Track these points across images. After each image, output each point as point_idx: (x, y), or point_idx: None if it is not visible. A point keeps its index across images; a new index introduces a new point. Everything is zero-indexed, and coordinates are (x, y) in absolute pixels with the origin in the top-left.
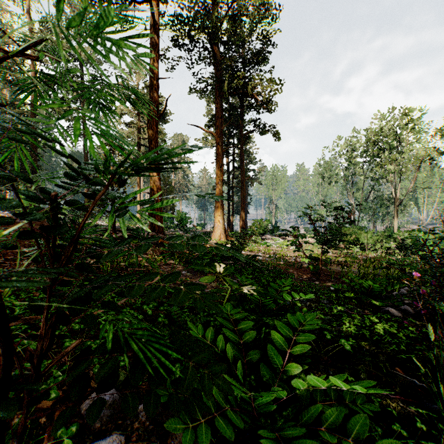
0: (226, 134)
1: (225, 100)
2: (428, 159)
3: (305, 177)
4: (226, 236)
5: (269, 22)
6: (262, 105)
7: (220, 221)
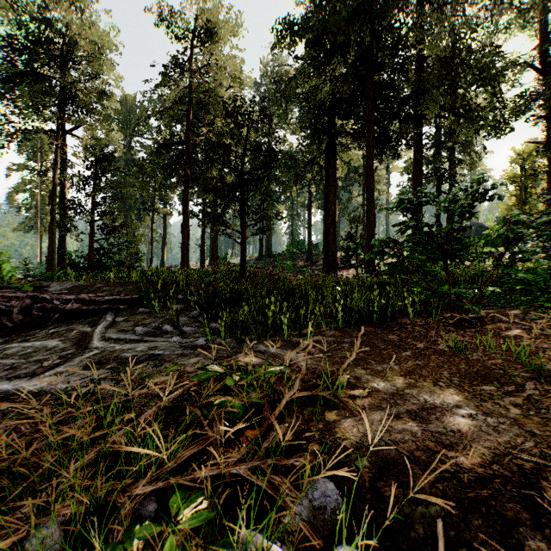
0: None
1: None
2: None
3: None
4: None
5: None
6: None
7: None
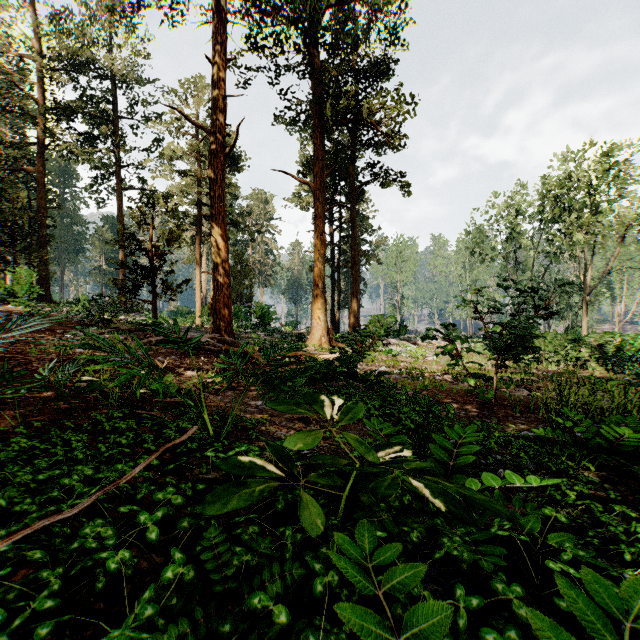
0: (329, 187)
1: (328, 134)
2: (634, 224)
3: (445, 254)
4: (330, 340)
5: (395, 14)
6: (384, 143)
7: (321, 317)
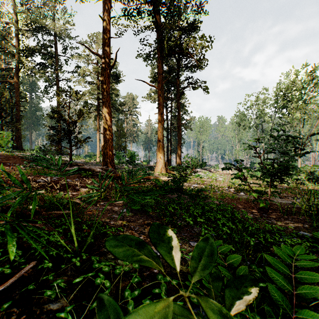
0: (165, 90)
1: (165, 61)
2: None
3: (225, 125)
4: (166, 169)
5: None
6: (194, 66)
7: (162, 157)
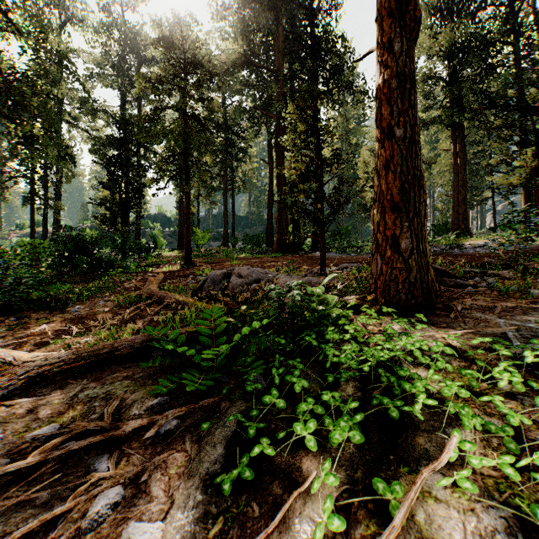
0: None
1: None
2: None
3: None
4: None
5: None
6: None
7: None
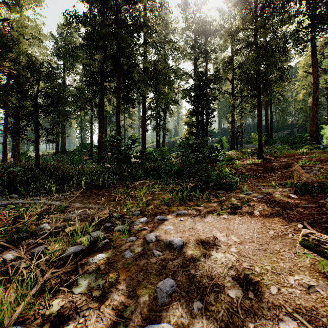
0: None
1: None
2: None
3: None
4: None
5: None
6: None
7: None
